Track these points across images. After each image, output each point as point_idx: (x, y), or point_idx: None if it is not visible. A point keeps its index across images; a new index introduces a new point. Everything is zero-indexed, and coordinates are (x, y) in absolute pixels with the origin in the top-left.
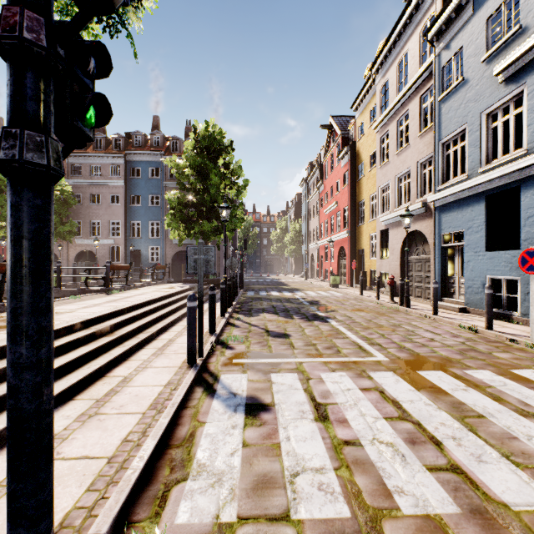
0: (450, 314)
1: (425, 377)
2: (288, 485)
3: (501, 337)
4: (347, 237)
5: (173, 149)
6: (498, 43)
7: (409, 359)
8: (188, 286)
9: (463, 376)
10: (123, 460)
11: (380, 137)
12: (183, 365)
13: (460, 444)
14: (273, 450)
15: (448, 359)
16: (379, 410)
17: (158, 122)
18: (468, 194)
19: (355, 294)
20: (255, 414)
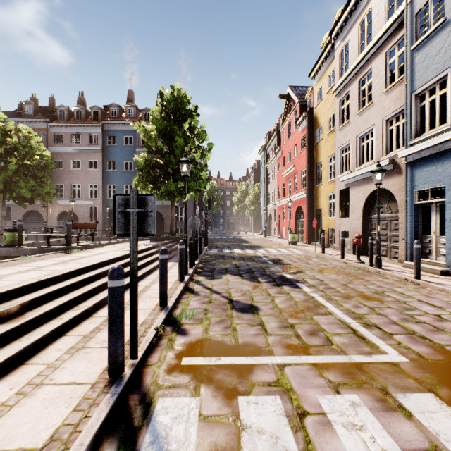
0: (432, 277)
1: None
2: None
3: None
4: (305, 197)
5: (145, 120)
6: None
7: (437, 359)
8: (152, 244)
9: None
10: None
11: (339, 99)
12: (100, 380)
13: None
14: None
15: None
16: None
17: (133, 96)
18: None
19: (315, 252)
20: None
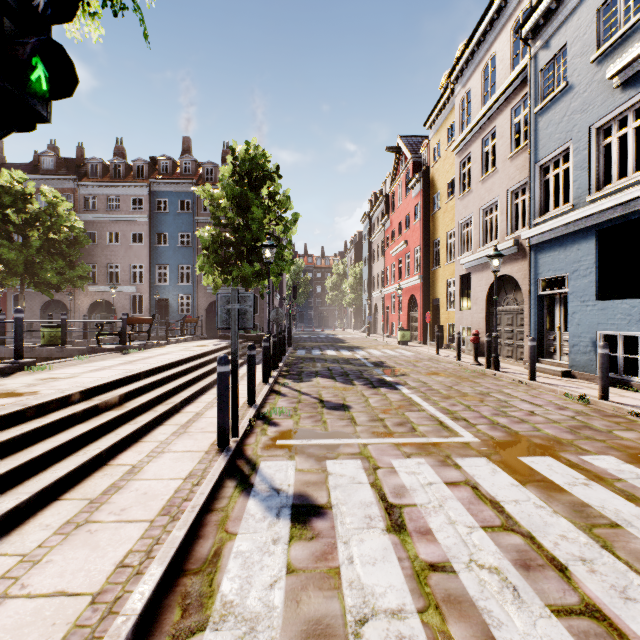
0: (550, 379)
1: (530, 466)
2: (352, 639)
3: (621, 410)
4: (419, 283)
5: (207, 177)
6: (613, 38)
7: (506, 439)
8: (225, 344)
9: (580, 465)
10: (114, 599)
11: (459, 160)
12: (211, 449)
13: (594, 569)
14: (329, 580)
15: (557, 439)
16: (474, 516)
17: (190, 144)
18: (573, 229)
19: (429, 354)
20: (305, 521)
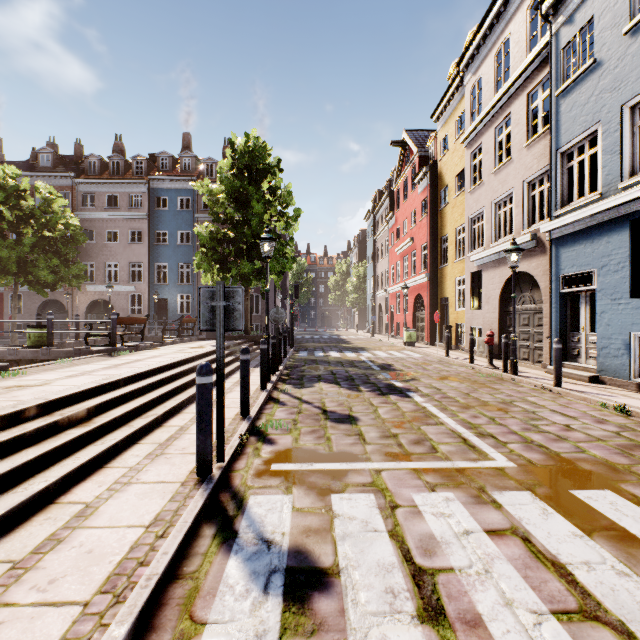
0: (577, 385)
1: (588, 504)
2: None
3: None
4: (426, 282)
5: (207, 174)
6: None
7: (547, 464)
8: None
9: None
10: None
11: (470, 152)
12: (189, 479)
13: None
14: None
15: (609, 464)
16: (536, 590)
17: (190, 141)
18: (602, 220)
19: (438, 356)
20: (303, 598)
